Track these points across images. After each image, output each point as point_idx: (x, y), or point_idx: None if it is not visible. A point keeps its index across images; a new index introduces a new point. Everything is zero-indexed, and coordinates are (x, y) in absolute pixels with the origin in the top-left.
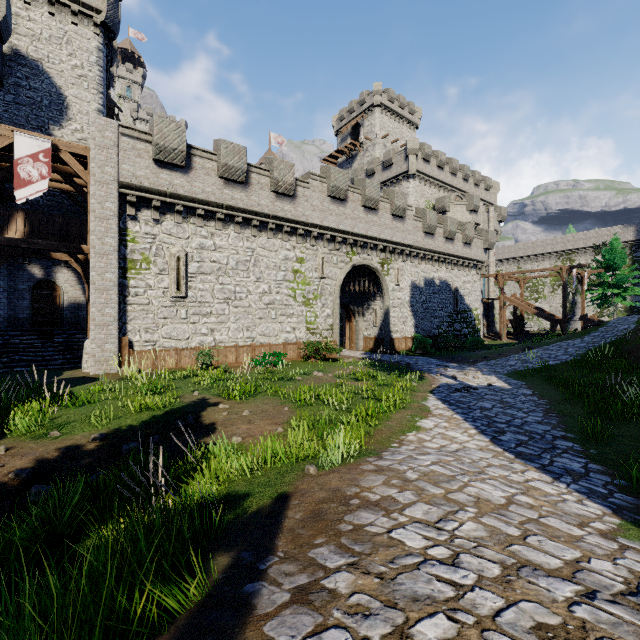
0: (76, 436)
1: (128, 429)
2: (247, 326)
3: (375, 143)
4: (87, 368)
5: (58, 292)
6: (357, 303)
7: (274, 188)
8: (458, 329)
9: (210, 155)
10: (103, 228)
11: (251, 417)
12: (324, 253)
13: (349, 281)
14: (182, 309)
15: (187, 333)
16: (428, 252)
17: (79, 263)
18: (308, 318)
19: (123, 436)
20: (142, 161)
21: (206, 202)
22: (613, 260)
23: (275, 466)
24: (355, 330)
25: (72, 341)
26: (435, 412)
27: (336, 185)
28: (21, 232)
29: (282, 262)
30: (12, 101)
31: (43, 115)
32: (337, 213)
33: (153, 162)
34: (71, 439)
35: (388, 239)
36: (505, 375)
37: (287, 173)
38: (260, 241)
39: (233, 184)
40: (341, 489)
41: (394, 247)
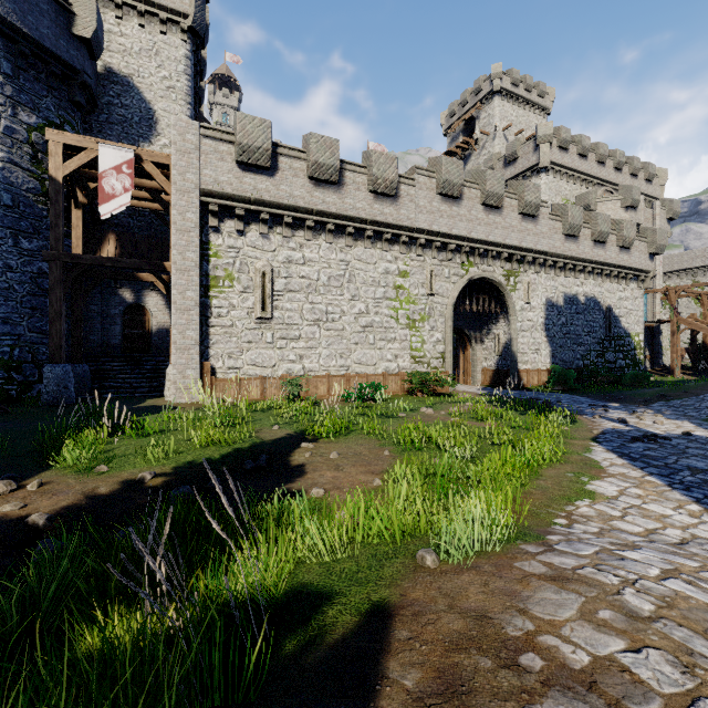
0: (123, 473)
1: (185, 468)
2: (340, 352)
3: (494, 137)
4: (169, 396)
5: (147, 317)
6: (474, 327)
7: (372, 187)
8: (611, 360)
9: (298, 153)
10: (184, 241)
11: (340, 461)
12: (433, 264)
13: (463, 300)
14: (268, 332)
15: (273, 359)
16: (569, 260)
17: (162, 282)
18: (413, 344)
19: (177, 477)
20: (224, 165)
21: (294, 208)
22: None
23: (369, 541)
24: (471, 360)
25: (160, 368)
26: (612, 470)
27: (448, 179)
28: (112, 254)
29: (382, 276)
30: (105, 121)
31: (134, 133)
32: (449, 214)
33: (236, 165)
34: (116, 476)
35: (515, 245)
36: (705, 421)
37: (388, 168)
38: (356, 252)
39: (324, 185)
40: (492, 616)
41: (523, 255)
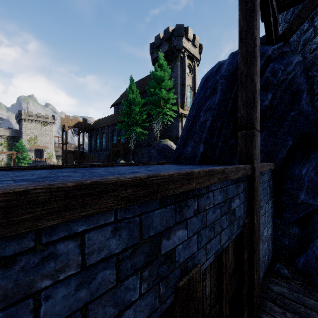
0: None
1: None
2: None
3: None
4: None
5: None
6: None
7: None
8: None
9: None
10: None
11: None
12: None
13: None
14: None
15: None
16: None
17: None
18: None
19: None
20: None
21: None
22: (22, 149)
23: None
24: None
25: None
26: None
27: None
28: None
29: None
30: None
31: None
32: None
33: None
34: None
35: None
36: None
37: None
38: None
39: None
40: None
41: None
